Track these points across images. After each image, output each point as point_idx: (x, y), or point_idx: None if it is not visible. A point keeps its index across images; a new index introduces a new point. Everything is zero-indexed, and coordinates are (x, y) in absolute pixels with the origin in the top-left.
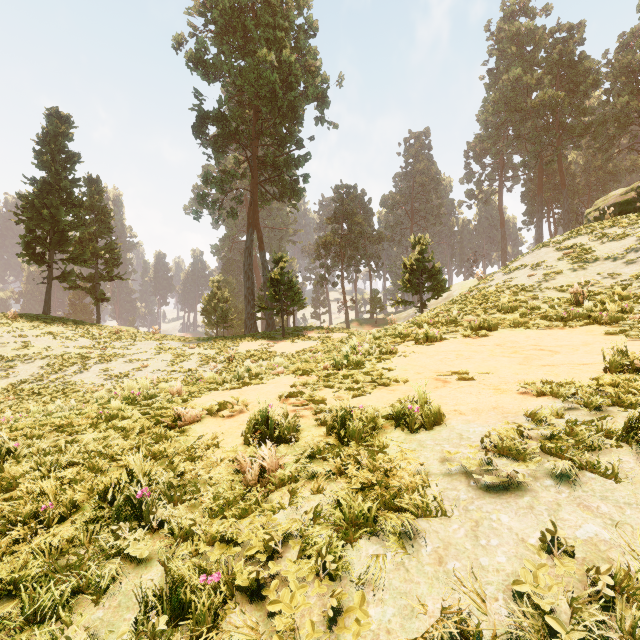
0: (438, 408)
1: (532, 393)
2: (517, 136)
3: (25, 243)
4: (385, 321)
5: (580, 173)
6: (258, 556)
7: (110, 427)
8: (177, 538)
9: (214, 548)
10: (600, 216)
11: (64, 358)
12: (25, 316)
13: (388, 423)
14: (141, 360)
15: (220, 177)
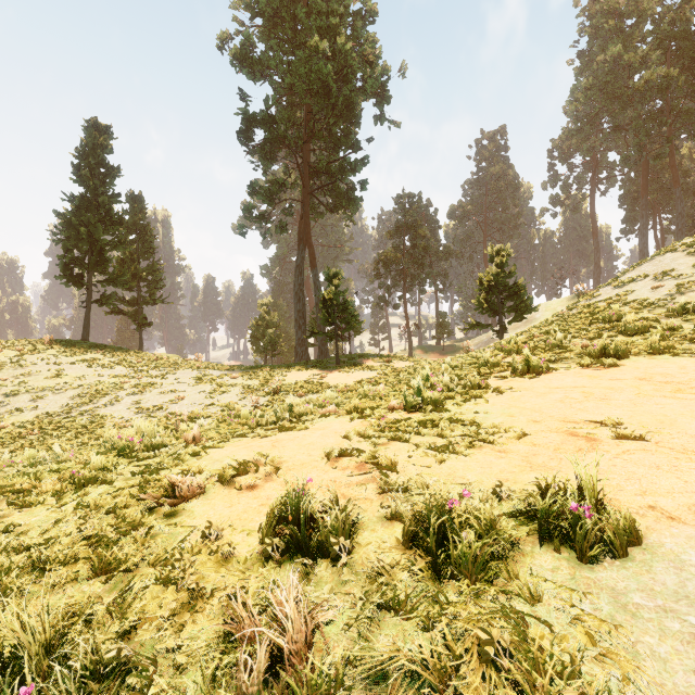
0: (626, 507)
1: None
2: (615, 127)
3: (63, 264)
4: (454, 348)
5: None
6: None
7: (79, 496)
8: None
9: None
10: None
11: (97, 388)
12: (62, 342)
13: (519, 526)
14: (177, 391)
15: (268, 187)
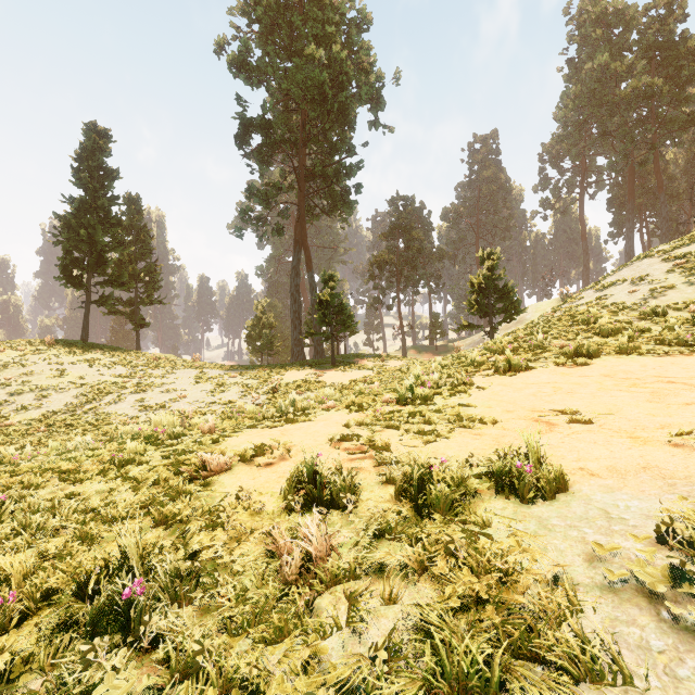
0: (559, 466)
1: None
2: (603, 133)
3: (62, 265)
4: (447, 348)
5: (680, 174)
6: None
7: (122, 474)
8: (174, 673)
9: None
10: None
11: (99, 387)
12: (62, 342)
13: (483, 484)
14: (179, 390)
15: (264, 190)
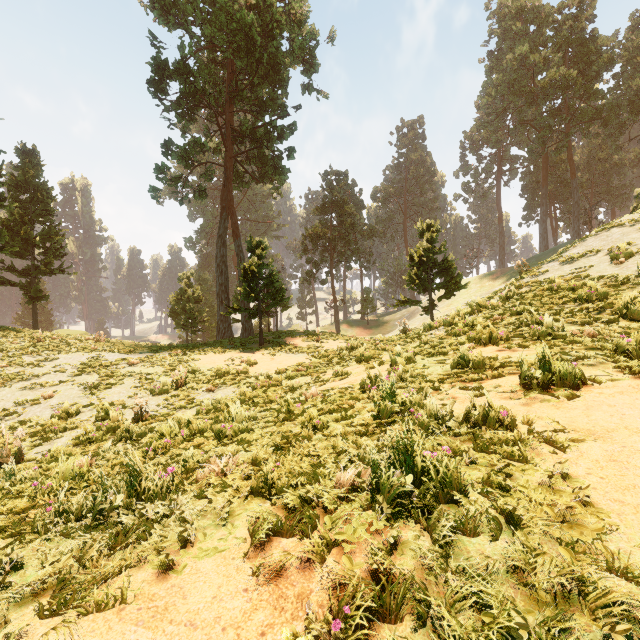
0: None
1: None
2: (522, 122)
3: None
4: (377, 323)
5: (582, 166)
6: None
7: None
8: None
9: None
10: None
11: None
12: None
13: None
14: (49, 385)
15: (184, 146)
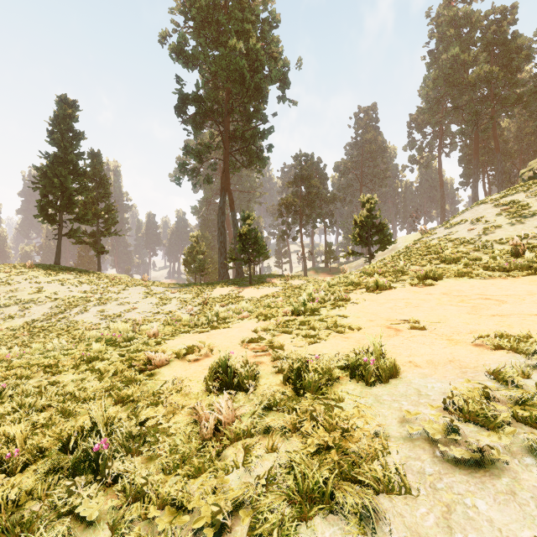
0: (393, 360)
1: (488, 345)
2: (455, 107)
3: (40, 206)
4: (338, 270)
5: (512, 139)
6: (206, 530)
7: (90, 368)
8: (128, 498)
9: (164, 512)
10: (534, 175)
11: (69, 301)
12: (40, 266)
13: (343, 373)
14: (131, 303)
15: (198, 149)
